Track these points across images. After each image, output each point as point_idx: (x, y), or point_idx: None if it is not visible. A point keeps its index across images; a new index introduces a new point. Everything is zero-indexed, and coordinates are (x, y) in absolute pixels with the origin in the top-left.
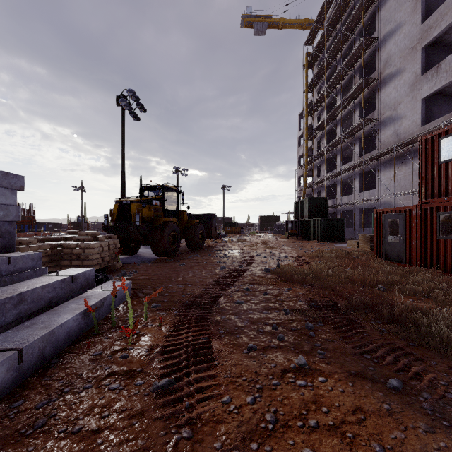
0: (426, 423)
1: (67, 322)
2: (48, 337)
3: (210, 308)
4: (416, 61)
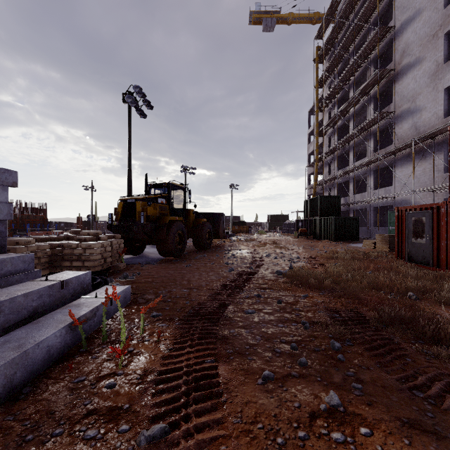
0: None
1: (46, 339)
2: (19, 361)
3: (217, 318)
4: (437, 49)
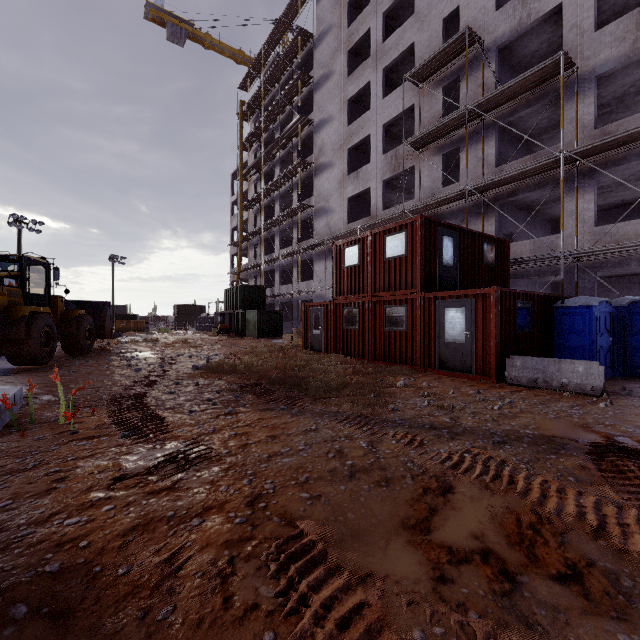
0: (291, 416)
1: None
2: None
3: (142, 399)
4: (343, 160)
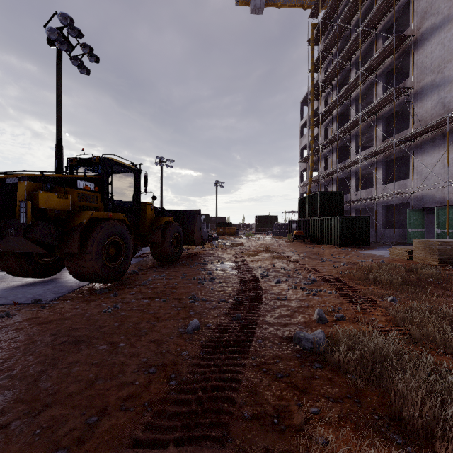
0: None
1: None
2: None
3: None
4: None
